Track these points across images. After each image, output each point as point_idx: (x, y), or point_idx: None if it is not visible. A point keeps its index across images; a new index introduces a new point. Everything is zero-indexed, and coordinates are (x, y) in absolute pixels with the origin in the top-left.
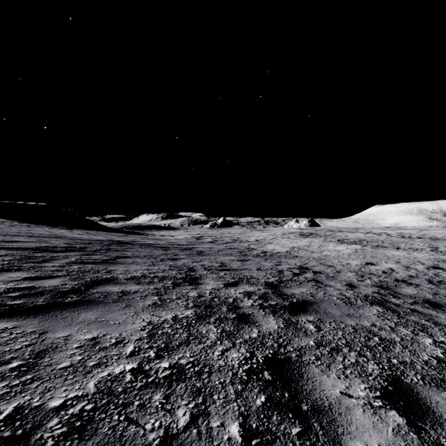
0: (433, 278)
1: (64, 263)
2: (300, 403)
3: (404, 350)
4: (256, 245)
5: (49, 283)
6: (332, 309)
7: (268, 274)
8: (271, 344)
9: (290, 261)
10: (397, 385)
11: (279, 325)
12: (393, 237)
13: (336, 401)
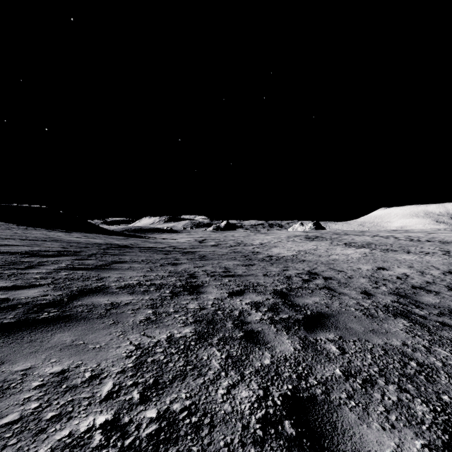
0: (451, 284)
1: (52, 269)
2: None
3: (451, 381)
4: (260, 249)
5: (27, 293)
6: (352, 324)
7: (276, 281)
8: (288, 375)
9: (298, 266)
10: None
11: (295, 347)
12: (401, 240)
13: None
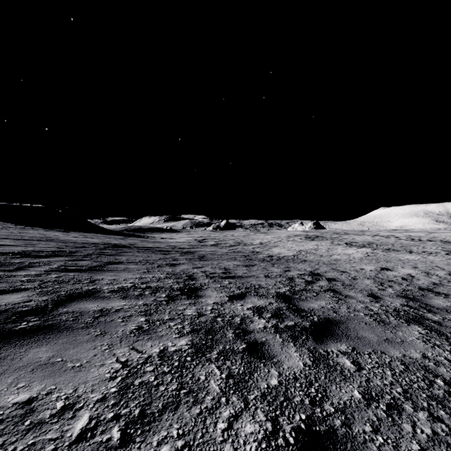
0: None
1: (42, 270)
2: None
3: None
4: (261, 248)
5: (8, 299)
6: (364, 332)
7: (278, 283)
8: (300, 400)
9: (300, 266)
10: None
11: (304, 361)
12: (402, 240)
13: None
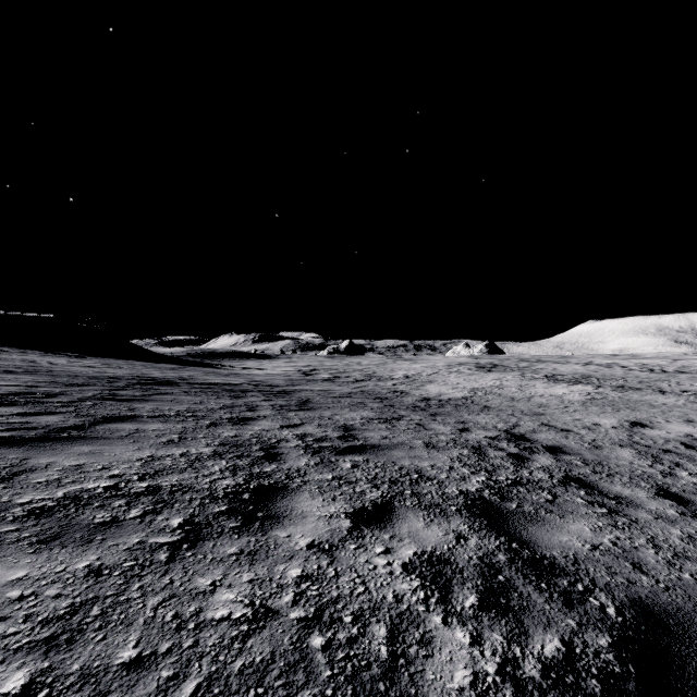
0: None
1: None
2: None
3: None
4: (406, 386)
5: None
6: None
7: (457, 463)
8: None
9: (482, 420)
10: None
11: None
12: (635, 371)
13: None
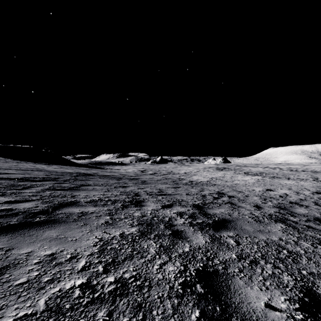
0: (317, 201)
1: (40, 189)
2: (230, 318)
3: (310, 262)
4: (184, 176)
5: (24, 205)
6: (246, 226)
7: (195, 198)
8: (201, 257)
9: (211, 188)
10: (311, 296)
11: (206, 240)
12: (284, 170)
13: (262, 315)
